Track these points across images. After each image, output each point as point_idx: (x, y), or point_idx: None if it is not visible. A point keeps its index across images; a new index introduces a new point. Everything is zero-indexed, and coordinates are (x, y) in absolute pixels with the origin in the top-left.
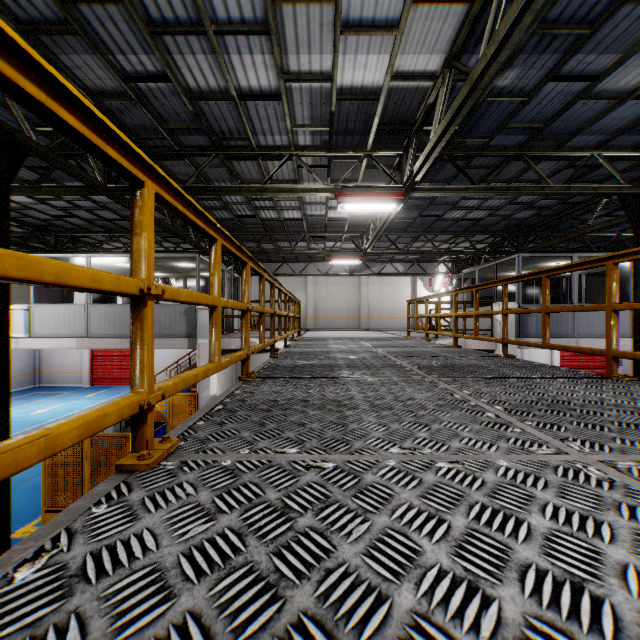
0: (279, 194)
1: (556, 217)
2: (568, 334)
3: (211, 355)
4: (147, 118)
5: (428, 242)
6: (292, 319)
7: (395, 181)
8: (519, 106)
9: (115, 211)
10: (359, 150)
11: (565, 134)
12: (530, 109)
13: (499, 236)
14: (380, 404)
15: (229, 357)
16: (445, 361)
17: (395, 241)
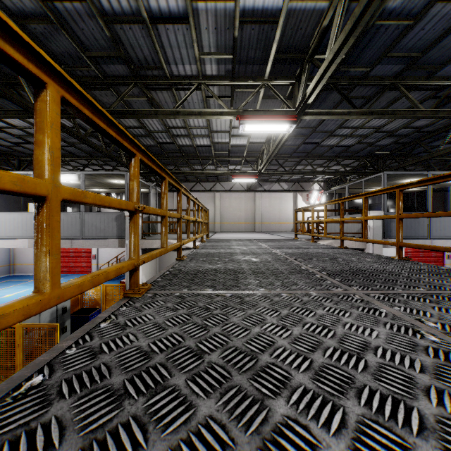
0: (189, 117)
1: (411, 144)
2: (423, 236)
3: (37, 280)
4: (71, 45)
5: (307, 165)
6: (201, 224)
7: (288, 106)
8: (404, 31)
9: (62, 138)
10: (258, 79)
11: (437, 63)
12: (412, 36)
13: (362, 160)
14: (326, 367)
15: (90, 275)
16: (348, 265)
17: (282, 165)
